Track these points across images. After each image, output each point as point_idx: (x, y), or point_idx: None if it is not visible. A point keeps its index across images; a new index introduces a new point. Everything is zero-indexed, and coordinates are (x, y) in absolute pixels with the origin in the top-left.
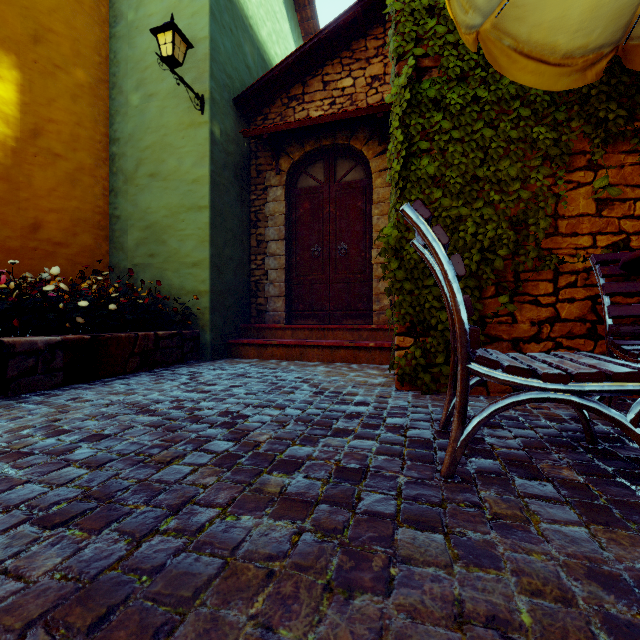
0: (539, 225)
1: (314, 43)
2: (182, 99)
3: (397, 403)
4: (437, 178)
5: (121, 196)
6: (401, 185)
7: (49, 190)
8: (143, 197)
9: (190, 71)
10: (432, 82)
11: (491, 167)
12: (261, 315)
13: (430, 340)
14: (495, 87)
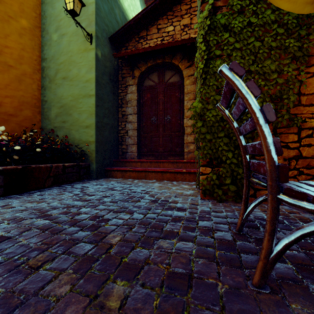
0: (290, 99)
1: (152, 6)
2: (80, 36)
3: (203, 209)
4: None
5: (47, 89)
6: (204, 76)
7: (5, 85)
8: (59, 90)
9: (84, 21)
10: (222, 15)
11: (259, 64)
12: (124, 154)
13: (221, 169)
14: (262, 16)
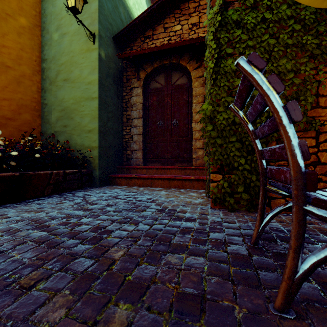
0: (307, 100)
1: (159, 4)
2: (82, 35)
3: (214, 219)
4: (237, 72)
5: (48, 92)
6: (214, 77)
7: (3, 87)
8: (60, 92)
9: (87, 19)
10: (234, 10)
11: (274, 63)
12: (129, 160)
13: (233, 176)
14: (277, 11)
